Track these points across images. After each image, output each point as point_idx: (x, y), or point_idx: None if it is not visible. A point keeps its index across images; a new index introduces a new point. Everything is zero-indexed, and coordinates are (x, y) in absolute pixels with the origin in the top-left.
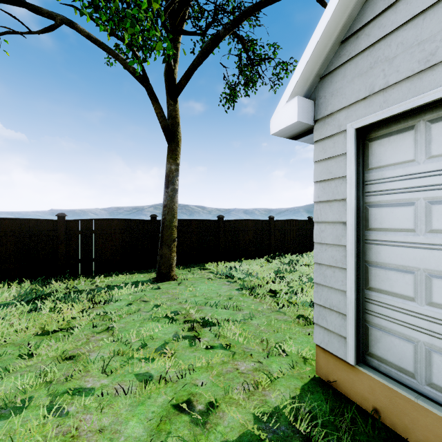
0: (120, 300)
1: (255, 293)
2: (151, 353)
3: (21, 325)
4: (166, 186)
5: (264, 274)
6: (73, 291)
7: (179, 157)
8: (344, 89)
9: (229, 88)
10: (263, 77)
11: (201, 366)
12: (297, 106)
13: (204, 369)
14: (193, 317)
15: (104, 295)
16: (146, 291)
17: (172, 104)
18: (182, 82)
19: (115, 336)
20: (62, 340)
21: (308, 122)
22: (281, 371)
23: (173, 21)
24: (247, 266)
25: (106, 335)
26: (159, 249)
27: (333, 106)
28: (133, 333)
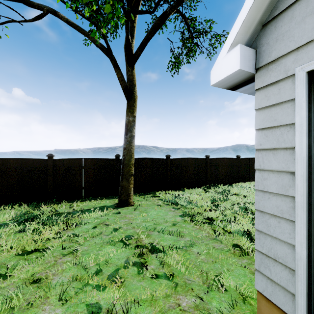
0: (88, 222)
1: (195, 221)
2: (103, 281)
3: (6, 246)
4: (126, 133)
5: (202, 202)
6: (55, 214)
7: (135, 111)
8: (292, 31)
9: (174, 57)
10: (201, 47)
11: (146, 298)
12: (238, 54)
13: (148, 303)
14: (143, 242)
15: (77, 218)
16: (109, 215)
17: (130, 70)
18: (137, 53)
19: (78, 259)
20: (35, 261)
21: (249, 70)
22: (221, 312)
23: (131, 5)
24: (188, 195)
25: (71, 258)
26: (120, 182)
27: (279, 51)
28: (92, 257)
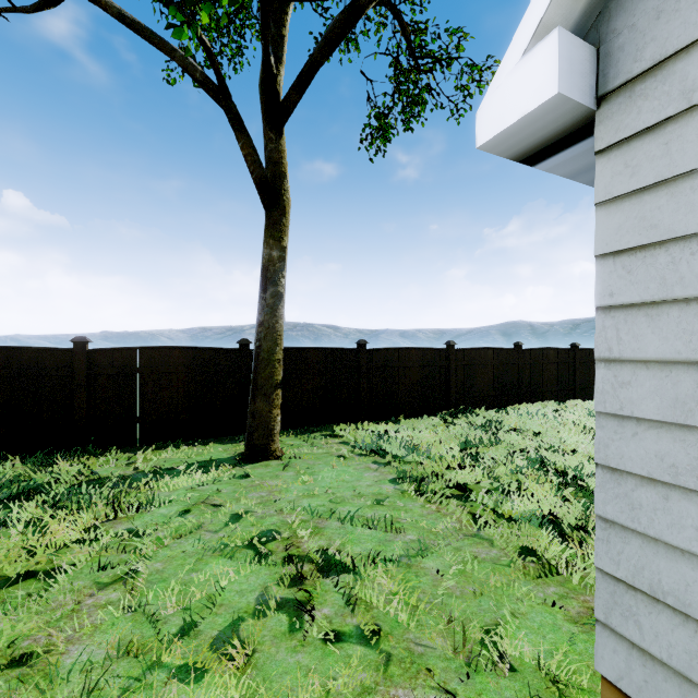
0: (170, 501)
1: (428, 493)
2: (199, 656)
3: None
4: (263, 288)
5: (442, 448)
6: (88, 481)
7: (286, 236)
8: None
9: (377, 114)
10: (438, 93)
11: None
12: (556, 55)
13: None
14: (303, 547)
15: (143, 490)
16: (223, 481)
17: (273, 139)
18: (291, 97)
19: (136, 597)
20: (24, 605)
21: (582, 100)
22: None
23: None
24: (409, 432)
25: (119, 594)
26: (249, 402)
27: (665, 42)
28: (175, 589)
